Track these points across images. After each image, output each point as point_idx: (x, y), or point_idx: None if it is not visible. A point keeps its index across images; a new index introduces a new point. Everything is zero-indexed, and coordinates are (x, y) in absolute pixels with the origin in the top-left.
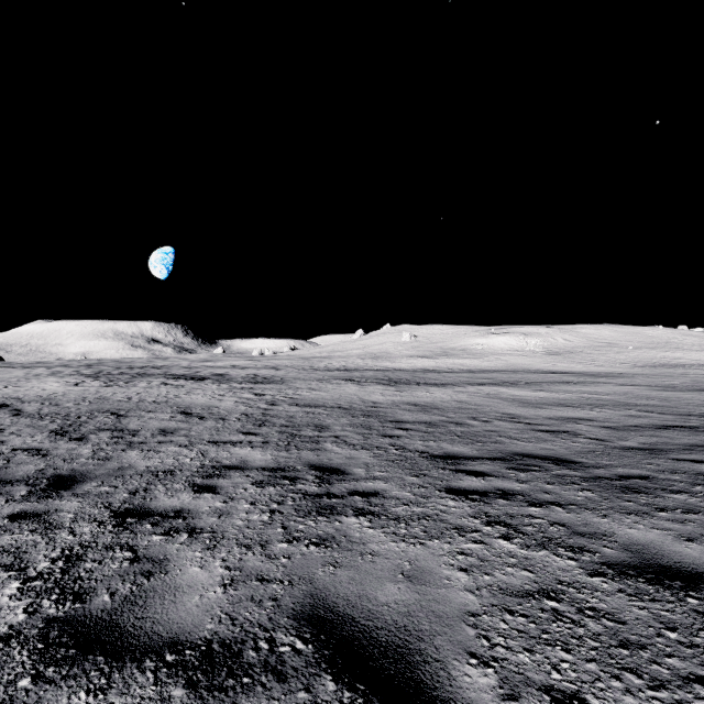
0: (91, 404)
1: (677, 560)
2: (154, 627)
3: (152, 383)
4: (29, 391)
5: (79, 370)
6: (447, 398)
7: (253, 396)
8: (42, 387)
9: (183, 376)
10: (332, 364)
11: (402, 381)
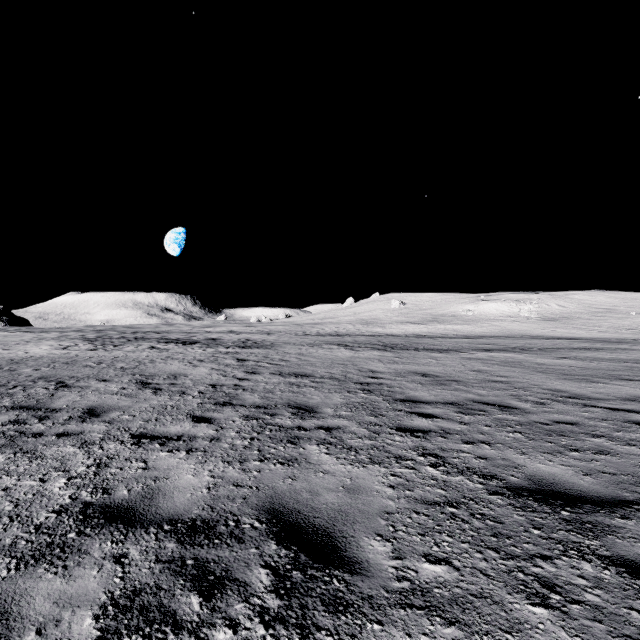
0: (51, 369)
1: None
2: None
3: (140, 347)
4: (10, 354)
5: (86, 334)
6: (459, 367)
7: (234, 362)
8: (28, 350)
9: (175, 340)
10: (324, 330)
11: (397, 346)
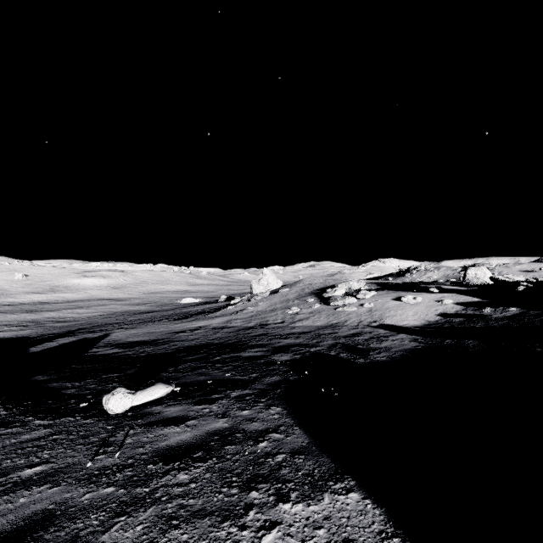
0: None
1: (73, 323)
2: (38, 329)
3: None
4: None
5: None
6: (55, 315)
7: None
8: None
9: None
10: None
11: (33, 310)
